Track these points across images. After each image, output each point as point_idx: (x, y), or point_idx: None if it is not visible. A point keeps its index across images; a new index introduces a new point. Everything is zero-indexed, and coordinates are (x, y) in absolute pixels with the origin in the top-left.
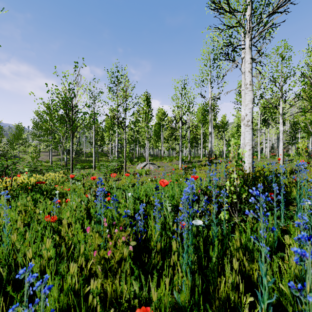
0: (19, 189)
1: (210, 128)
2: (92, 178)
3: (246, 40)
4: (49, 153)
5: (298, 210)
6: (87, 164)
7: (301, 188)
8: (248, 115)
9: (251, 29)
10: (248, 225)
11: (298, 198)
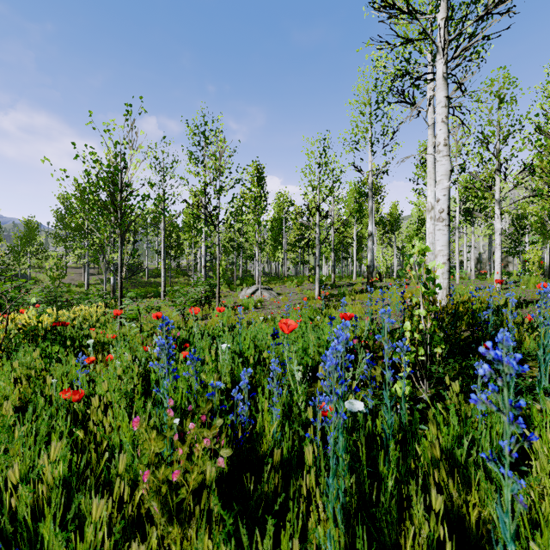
0: (21, 337)
1: (371, 226)
2: (156, 316)
3: (438, 64)
4: (84, 270)
5: (542, 377)
6: (151, 290)
7: (546, 335)
8: (442, 200)
9: (447, 45)
10: (452, 410)
11: (541, 354)
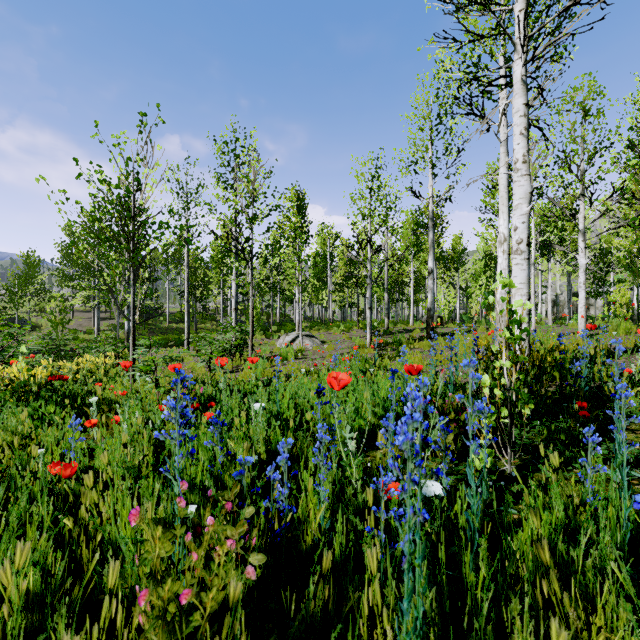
0: (7, 394)
1: (432, 262)
2: (173, 369)
3: (516, 64)
4: (94, 314)
5: None
6: (172, 337)
7: None
8: (520, 229)
9: (527, 42)
10: (555, 492)
11: None
